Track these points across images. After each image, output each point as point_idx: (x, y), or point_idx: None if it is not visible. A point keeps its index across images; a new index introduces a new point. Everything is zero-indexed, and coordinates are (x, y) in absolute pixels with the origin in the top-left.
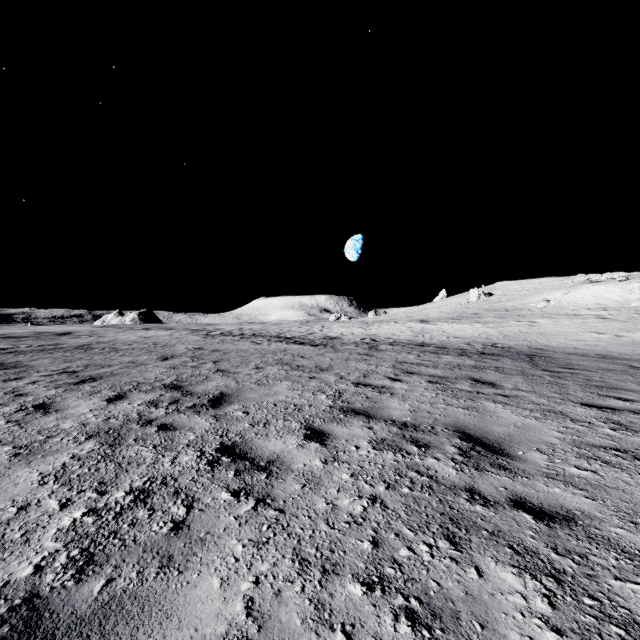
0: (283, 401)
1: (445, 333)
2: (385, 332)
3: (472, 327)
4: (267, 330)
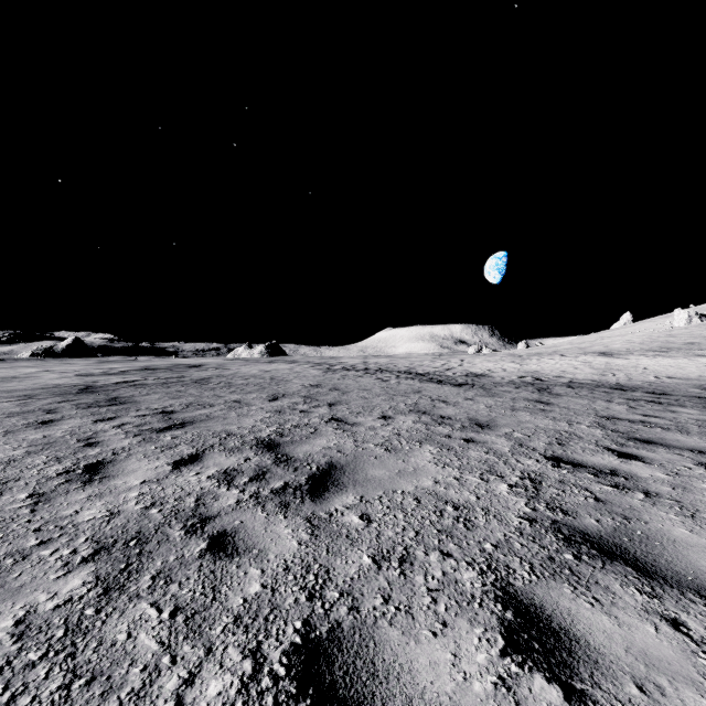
0: (431, 492)
1: (649, 371)
2: (550, 368)
3: (693, 362)
4: (394, 364)
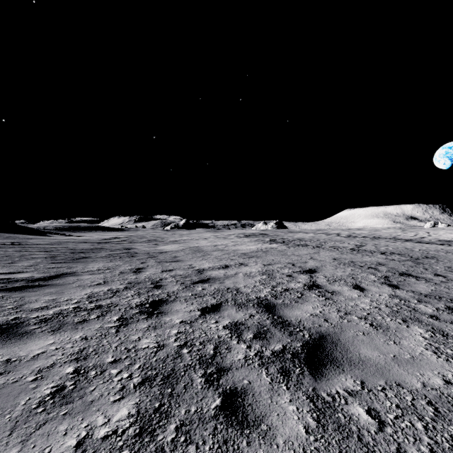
0: None
1: None
2: None
3: None
4: (378, 234)
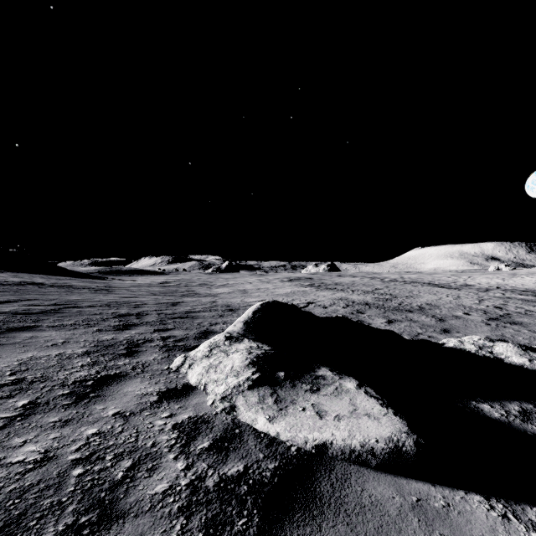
0: (424, 298)
1: None
2: (518, 283)
3: None
4: (421, 279)
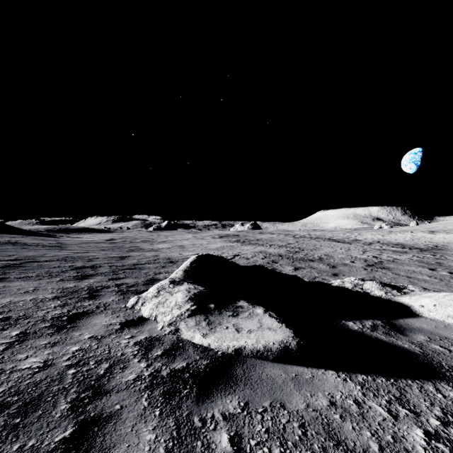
0: (323, 251)
1: (429, 240)
2: (393, 238)
3: None
4: (324, 235)
